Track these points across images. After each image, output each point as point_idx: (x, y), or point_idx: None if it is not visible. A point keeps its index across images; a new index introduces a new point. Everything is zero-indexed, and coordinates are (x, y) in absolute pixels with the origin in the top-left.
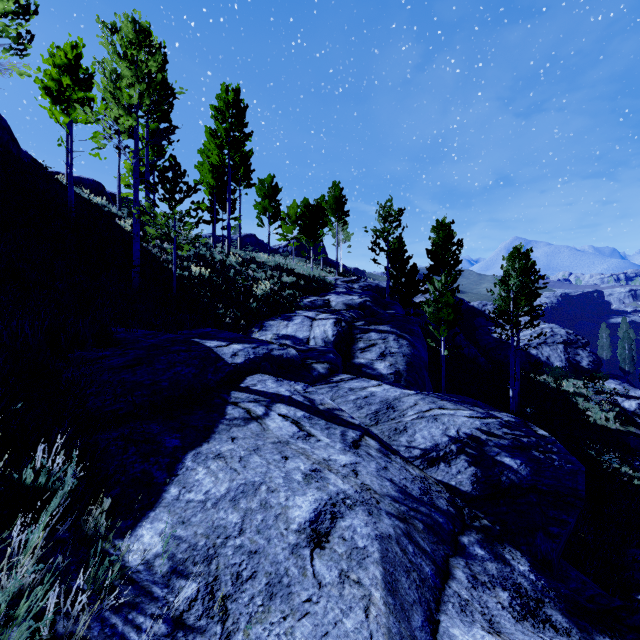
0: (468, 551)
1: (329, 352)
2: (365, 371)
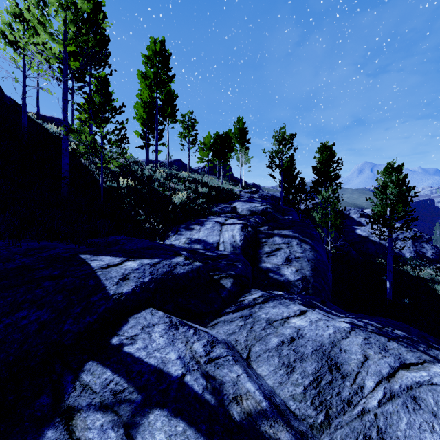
0: None
1: (238, 261)
2: (272, 276)
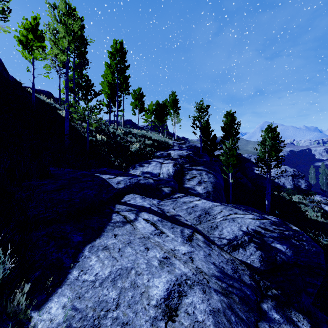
0: (269, 316)
1: (171, 181)
2: (190, 191)
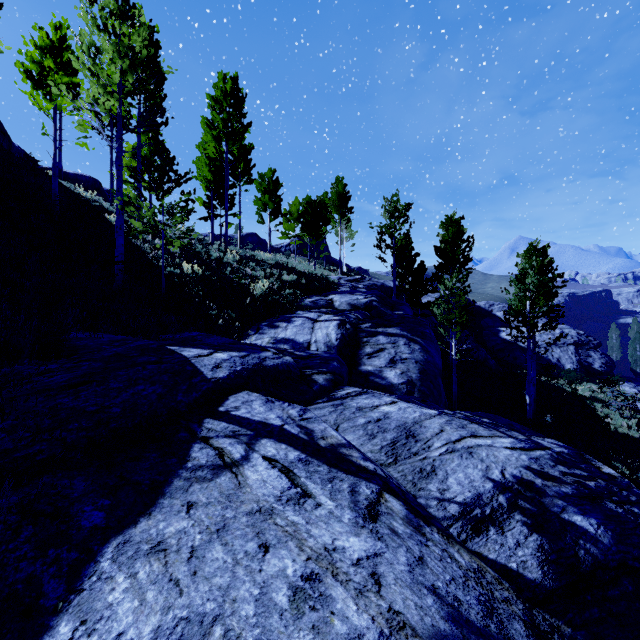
0: None
1: (332, 359)
2: (373, 380)
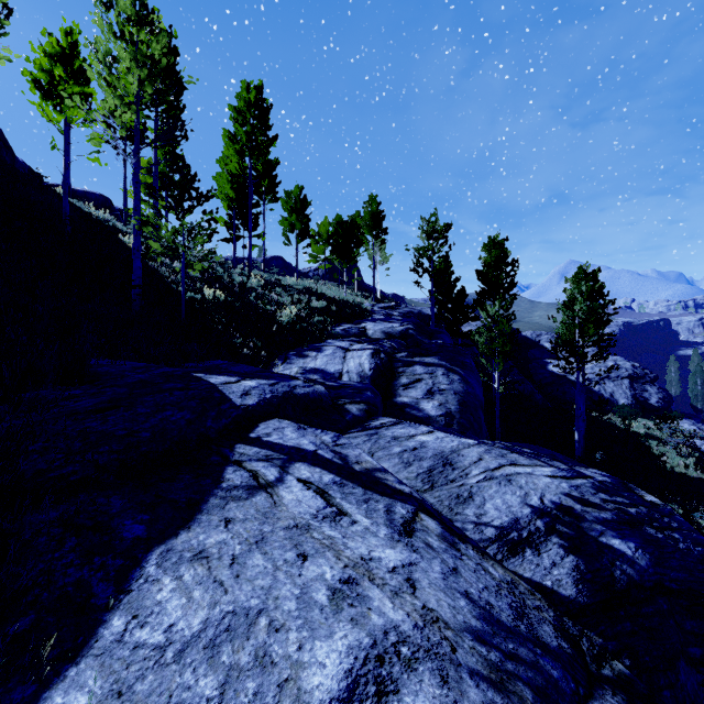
0: None
1: (366, 389)
2: (409, 412)
